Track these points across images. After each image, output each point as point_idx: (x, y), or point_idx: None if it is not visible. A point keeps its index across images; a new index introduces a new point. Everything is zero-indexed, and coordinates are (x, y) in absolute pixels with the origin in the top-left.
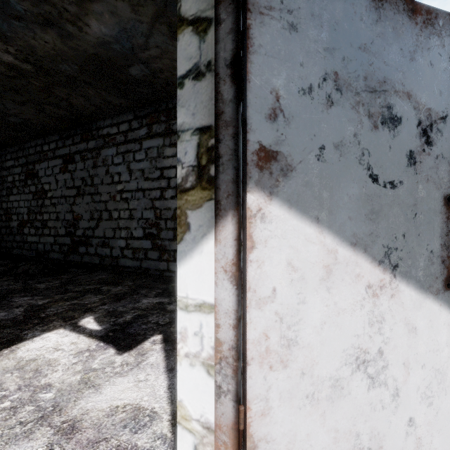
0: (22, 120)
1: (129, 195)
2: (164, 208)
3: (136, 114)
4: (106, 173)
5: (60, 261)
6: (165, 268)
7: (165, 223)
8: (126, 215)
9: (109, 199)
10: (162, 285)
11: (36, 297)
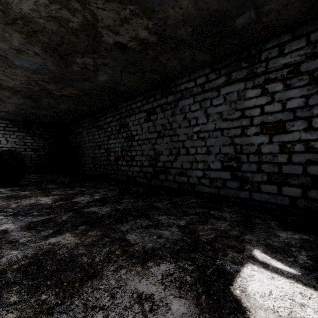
0: (126, 88)
1: (206, 135)
2: (245, 144)
3: (214, 67)
4: (183, 119)
5: (144, 184)
6: (247, 197)
7: (247, 157)
8: (203, 151)
9: (186, 139)
10: (265, 215)
11: (170, 216)
